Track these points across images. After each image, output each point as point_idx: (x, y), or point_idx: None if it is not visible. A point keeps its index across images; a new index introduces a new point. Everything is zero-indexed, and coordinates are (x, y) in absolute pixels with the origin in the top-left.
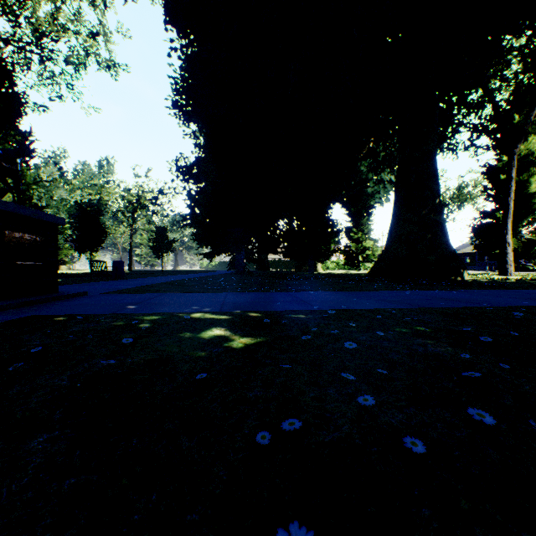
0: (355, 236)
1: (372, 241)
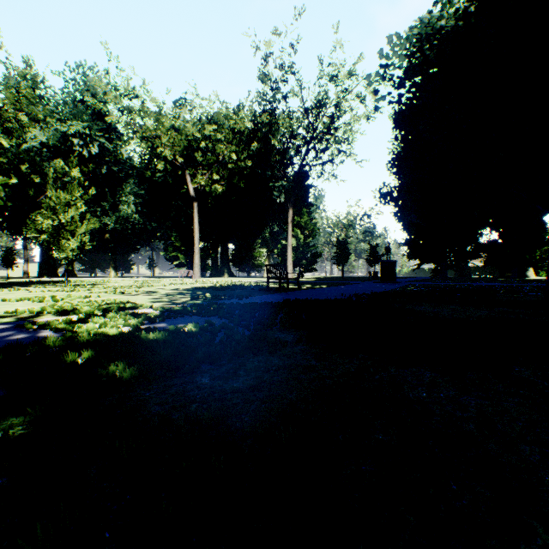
0: None
1: None
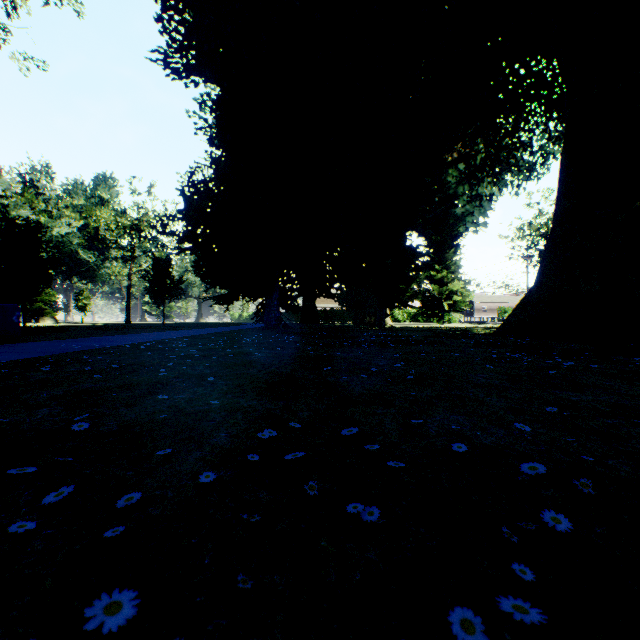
0: (438, 276)
1: (462, 282)
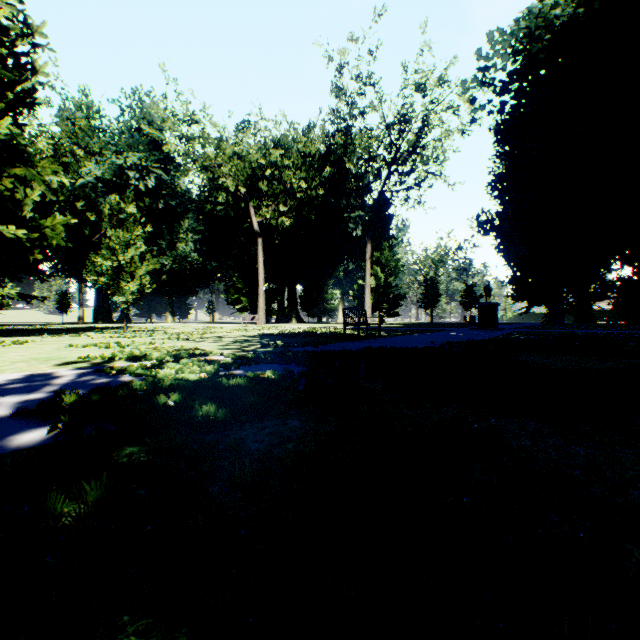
0: None
1: None
